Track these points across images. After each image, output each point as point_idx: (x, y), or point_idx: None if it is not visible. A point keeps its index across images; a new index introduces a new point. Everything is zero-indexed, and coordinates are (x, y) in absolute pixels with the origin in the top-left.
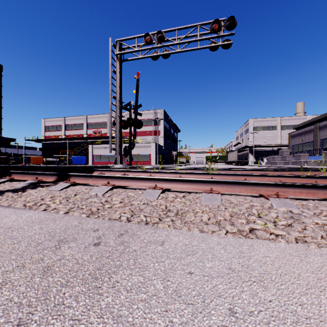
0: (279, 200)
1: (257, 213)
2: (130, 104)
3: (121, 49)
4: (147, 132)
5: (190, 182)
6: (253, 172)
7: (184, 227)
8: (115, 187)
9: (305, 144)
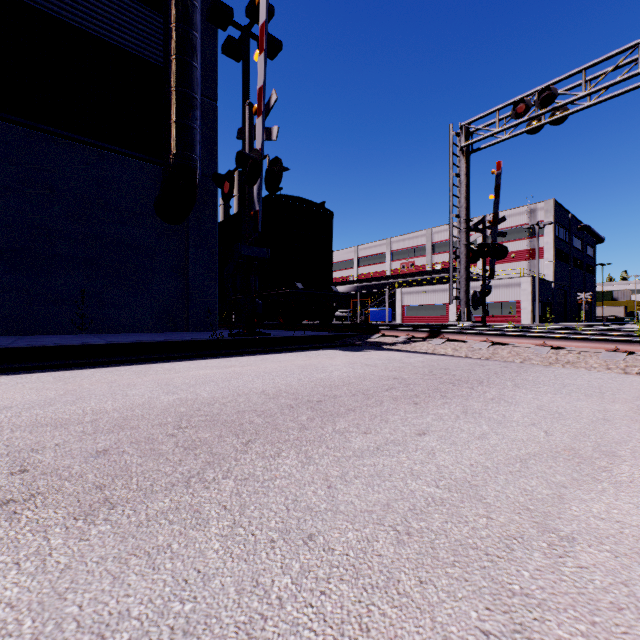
0: None
1: None
2: (484, 221)
3: (468, 136)
4: (511, 255)
5: (589, 340)
6: None
7: (572, 368)
8: (495, 344)
9: None
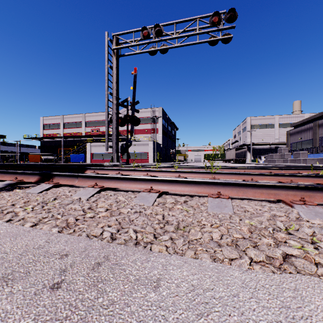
0: (308, 208)
1: (284, 228)
2: (127, 100)
3: (118, 44)
4: (146, 130)
5: (193, 183)
6: (257, 170)
7: (188, 251)
8: (104, 189)
9: (303, 142)
